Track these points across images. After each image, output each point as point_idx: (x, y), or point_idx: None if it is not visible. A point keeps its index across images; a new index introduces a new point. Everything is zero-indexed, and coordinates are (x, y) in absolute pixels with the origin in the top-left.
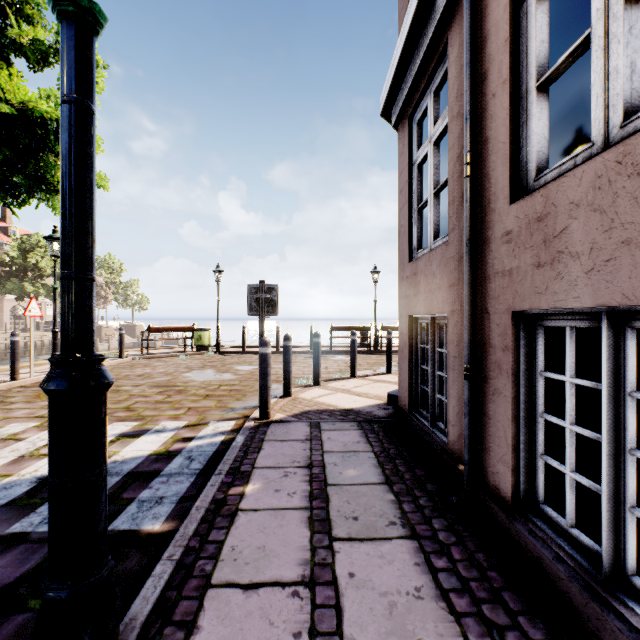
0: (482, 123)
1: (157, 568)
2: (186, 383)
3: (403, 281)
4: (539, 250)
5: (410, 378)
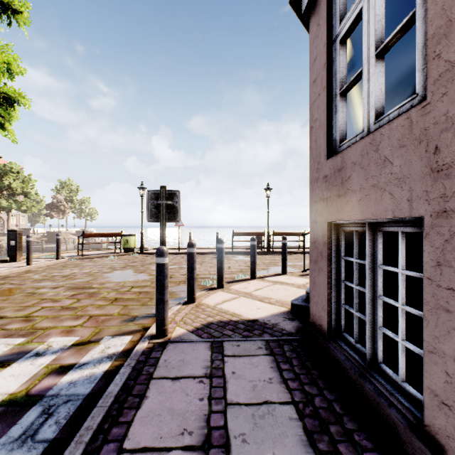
0: None
1: None
2: (102, 284)
3: (318, 182)
4: None
5: (329, 295)
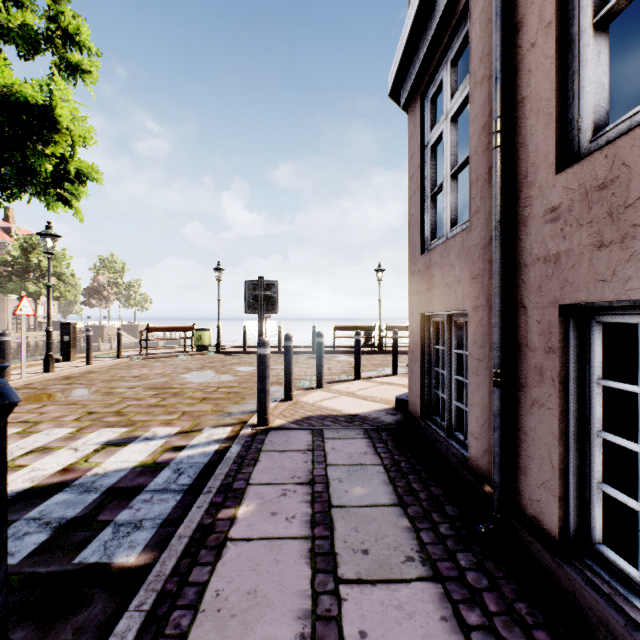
0: (516, 82)
1: (121, 623)
2: (183, 385)
3: (414, 275)
4: (602, 226)
5: (422, 382)
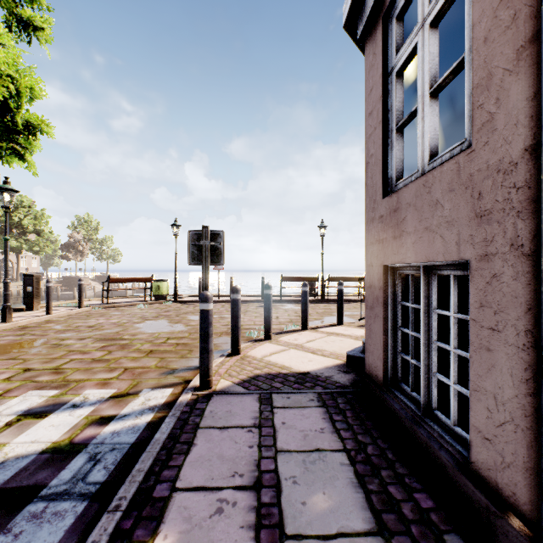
0: None
1: None
2: (134, 336)
3: (374, 222)
4: None
5: (385, 343)
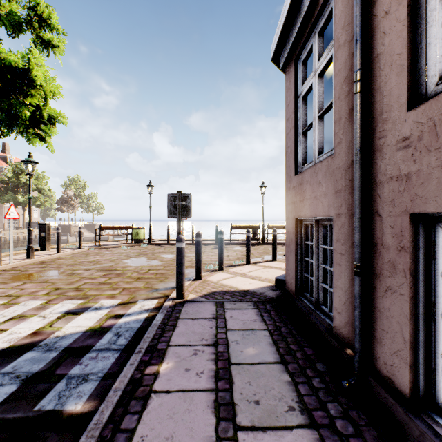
0: (372, 42)
1: None
2: (124, 268)
3: (290, 190)
4: None
5: (296, 268)
